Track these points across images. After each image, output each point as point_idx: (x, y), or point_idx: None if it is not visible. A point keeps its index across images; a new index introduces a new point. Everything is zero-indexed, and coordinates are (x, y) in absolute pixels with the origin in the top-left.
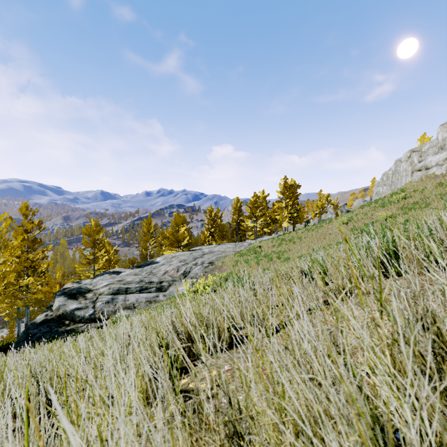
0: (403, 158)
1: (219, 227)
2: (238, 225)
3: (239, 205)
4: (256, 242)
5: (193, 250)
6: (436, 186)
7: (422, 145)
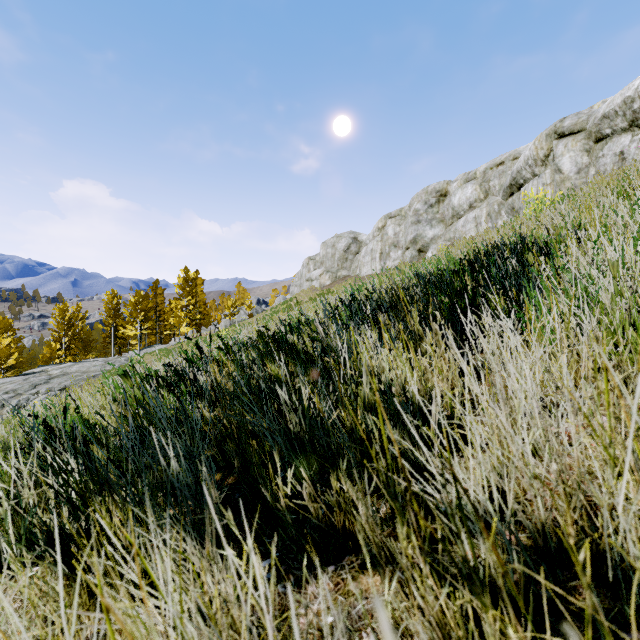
0: (304, 263)
1: (80, 334)
2: (115, 331)
3: (117, 302)
4: (135, 357)
5: (30, 373)
6: (307, 300)
7: (317, 255)
